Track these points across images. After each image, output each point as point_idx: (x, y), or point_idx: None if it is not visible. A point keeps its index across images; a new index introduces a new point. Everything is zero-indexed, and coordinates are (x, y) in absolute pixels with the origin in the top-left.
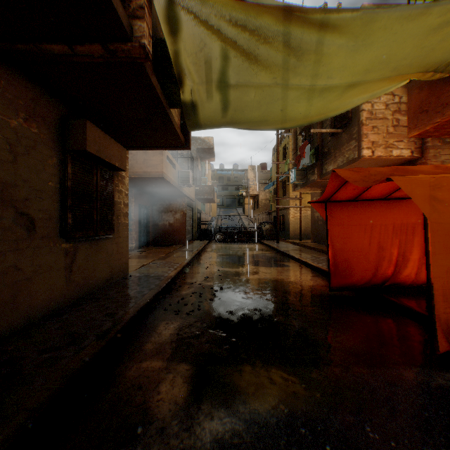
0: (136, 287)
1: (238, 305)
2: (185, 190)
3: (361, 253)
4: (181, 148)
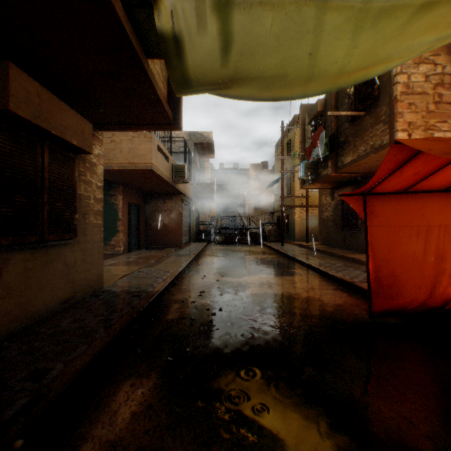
0: (103, 312)
1: (245, 341)
2: (180, 187)
3: (412, 265)
4: (168, 126)
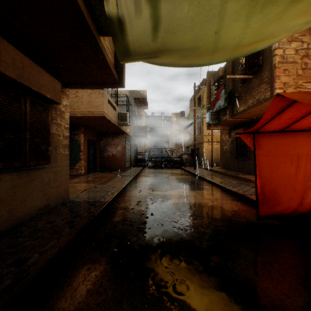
0: (68, 216)
1: (169, 237)
2: (124, 129)
3: (287, 182)
4: (115, 85)
